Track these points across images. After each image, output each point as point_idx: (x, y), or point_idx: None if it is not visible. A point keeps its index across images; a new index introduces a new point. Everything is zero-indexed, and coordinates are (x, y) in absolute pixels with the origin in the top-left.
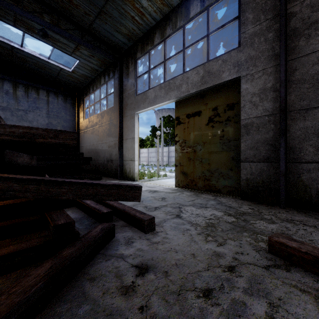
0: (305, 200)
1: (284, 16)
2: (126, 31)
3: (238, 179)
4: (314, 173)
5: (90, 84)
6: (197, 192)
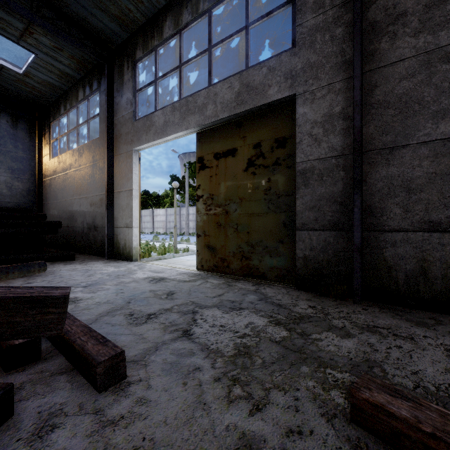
0: (389, 289)
1: None
2: (116, 11)
3: (292, 257)
4: (401, 247)
5: (61, 100)
6: (230, 278)
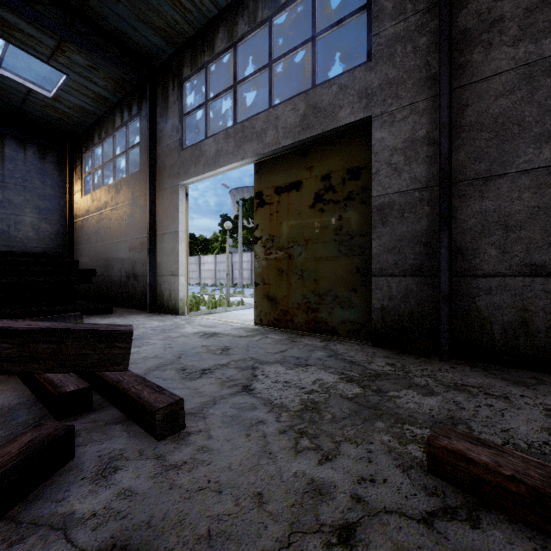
0: (483, 344)
1: (447, 3)
2: (160, 22)
3: (367, 308)
4: (498, 295)
5: (95, 128)
6: (294, 333)
